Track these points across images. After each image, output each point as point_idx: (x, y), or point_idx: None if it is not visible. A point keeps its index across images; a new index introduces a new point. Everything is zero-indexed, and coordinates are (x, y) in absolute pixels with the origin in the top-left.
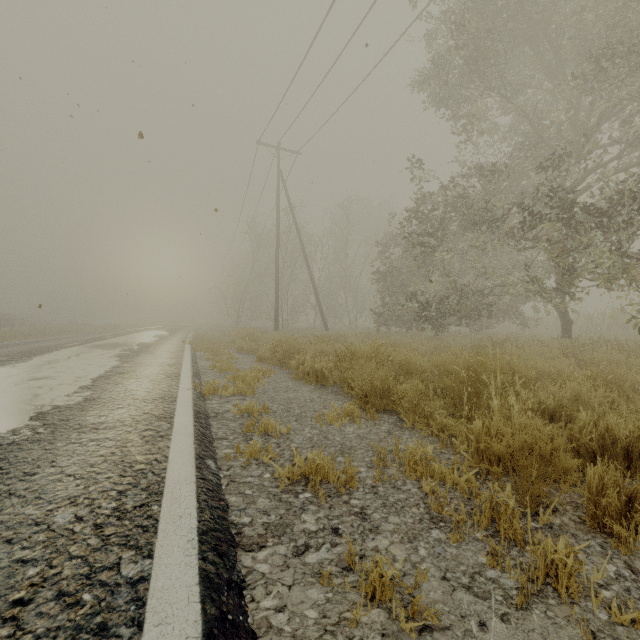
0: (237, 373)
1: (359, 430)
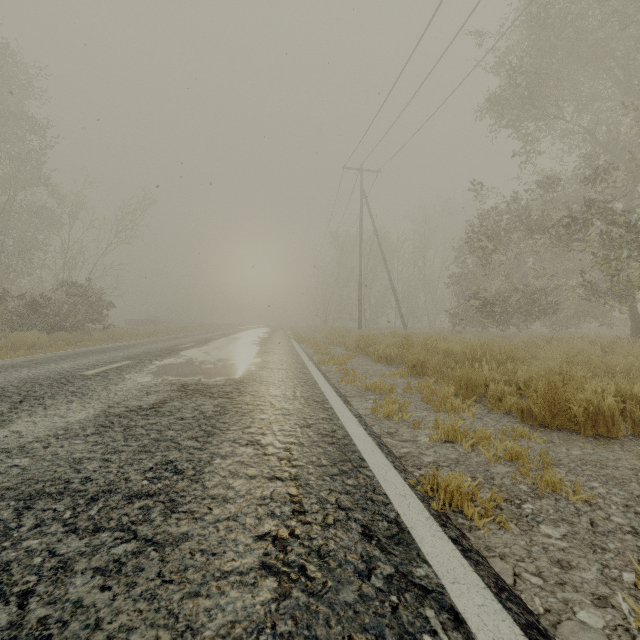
0: (334, 355)
1: (404, 381)
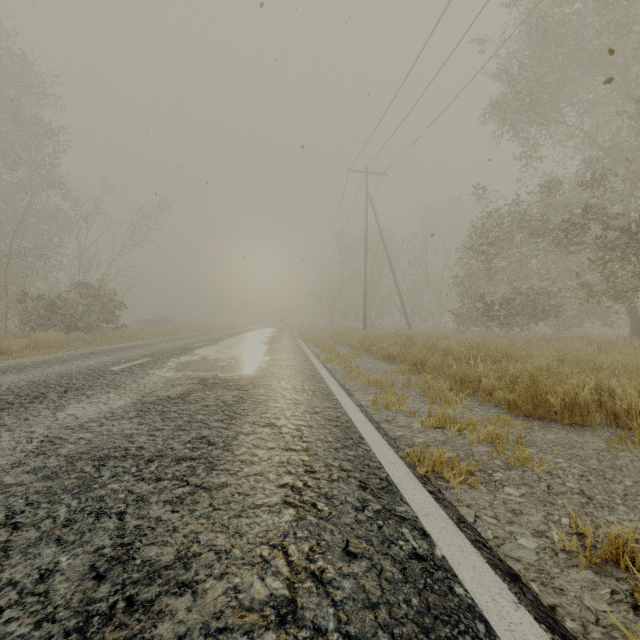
0: (339, 354)
1: (405, 377)
